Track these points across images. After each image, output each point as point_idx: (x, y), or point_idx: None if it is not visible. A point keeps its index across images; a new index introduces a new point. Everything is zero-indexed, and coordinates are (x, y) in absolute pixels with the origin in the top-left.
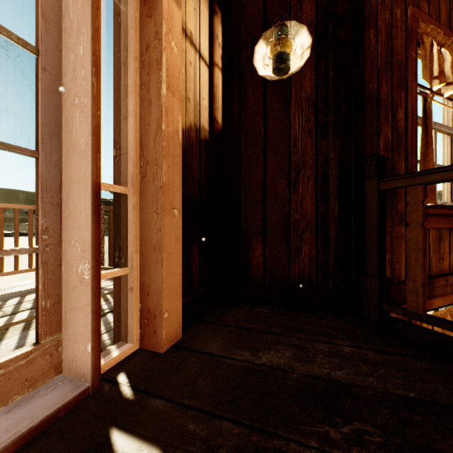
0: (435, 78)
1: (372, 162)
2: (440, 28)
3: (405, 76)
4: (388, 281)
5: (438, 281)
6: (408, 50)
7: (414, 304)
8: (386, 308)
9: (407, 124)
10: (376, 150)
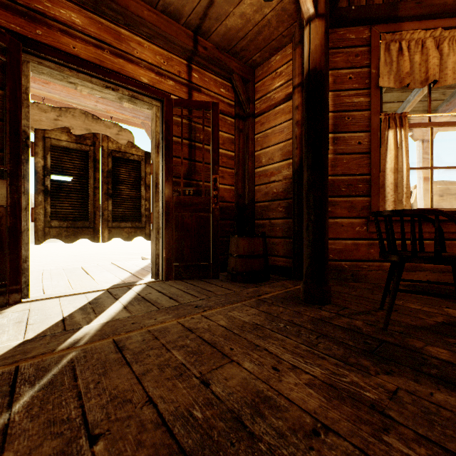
0: None
1: None
2: None
3: None
4: None
5: (404, 4)
6: None
7: None
8: None
9: None
10: None
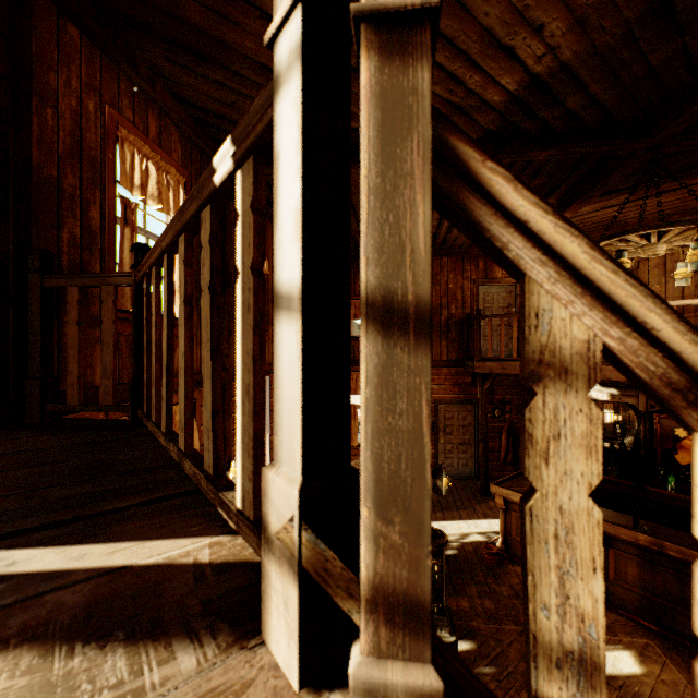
0: (138, 189)
1: (36, 256)
2: (148, 142)
3: (102, 175)
4: (57, 381)
5: None
6: (106, 150)
7: (73, 397)
8: (50, 408)
9: (105, 225)
10: (57, 244)
